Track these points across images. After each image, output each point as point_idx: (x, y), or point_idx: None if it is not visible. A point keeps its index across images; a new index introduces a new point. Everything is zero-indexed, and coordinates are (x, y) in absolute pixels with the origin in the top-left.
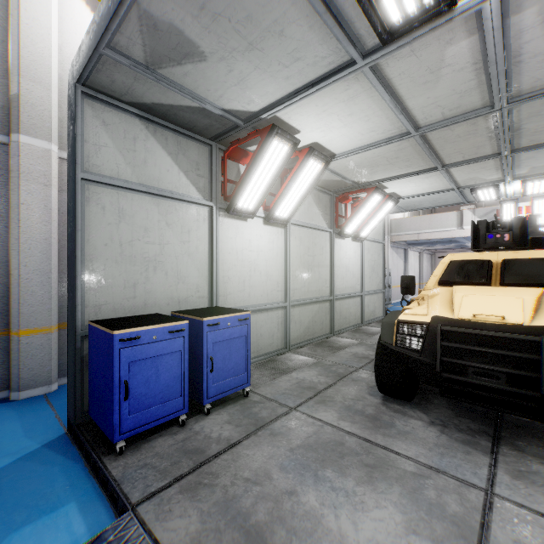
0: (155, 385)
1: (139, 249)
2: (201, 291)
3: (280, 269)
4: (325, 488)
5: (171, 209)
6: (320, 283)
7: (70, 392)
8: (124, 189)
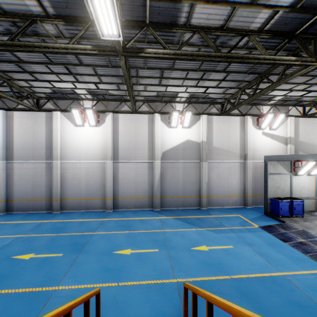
0: (284, 209)
1: (276, 185)
2: (288, 193)
3: (312, 187)
4: None
5: (281, 176)
6: None
7: (265, 208)
8: (273, 174)
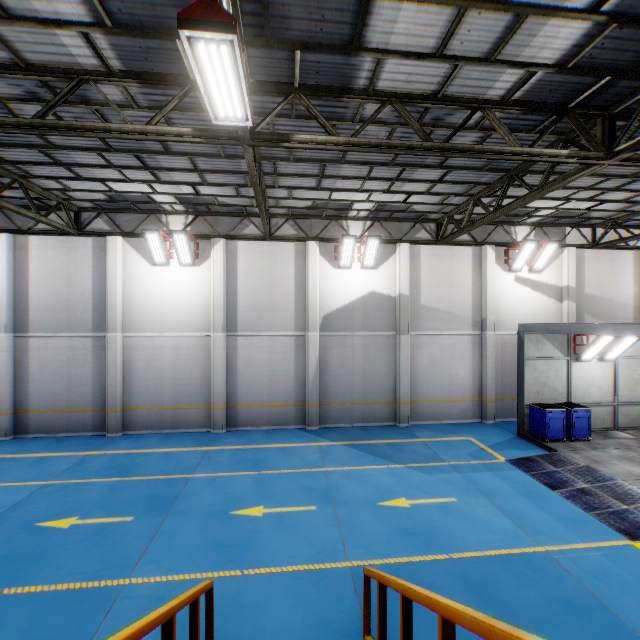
0: (556, 427)
1: (540, 379)
2: (563, 395)
3: (609, 384)
4: (620, 462)
5: (551, 363)
6: None
7: (519, 423)
8: (535, 359)
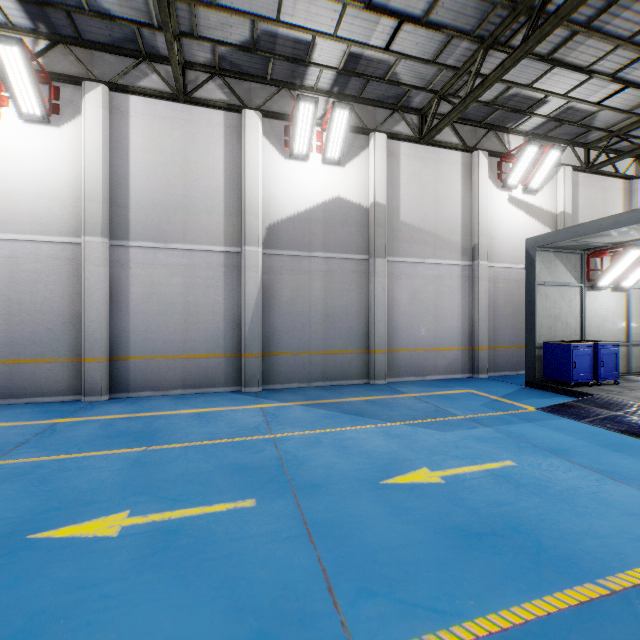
0: (581, 366)
1: (552, 311)
2: (576, 332)
3: (621, 319)
4: None
5: (563, 291)
6: None
7: (528, 370)
8: (547, 286)
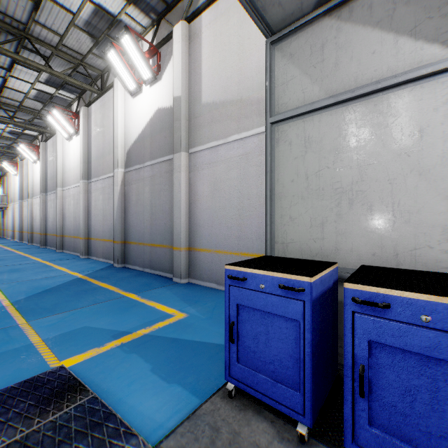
0: (265, 349)
1: (328, 179)
2: None
3: None
4: None
5: (379, 108)
6: None
7: None
8: (310, 114)
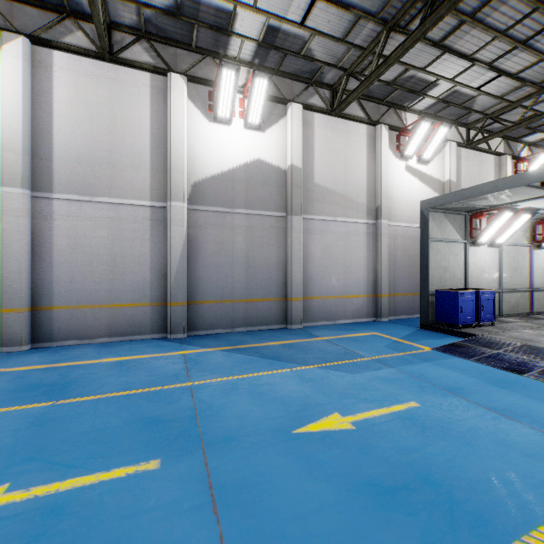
0: (466, 311)
1: (442, 264)
2: (461, 281)
3: (496, 270)
4: None
5: (451, 246)
6: (521, 279)
7: (423, 314)
8: (438, 241)
